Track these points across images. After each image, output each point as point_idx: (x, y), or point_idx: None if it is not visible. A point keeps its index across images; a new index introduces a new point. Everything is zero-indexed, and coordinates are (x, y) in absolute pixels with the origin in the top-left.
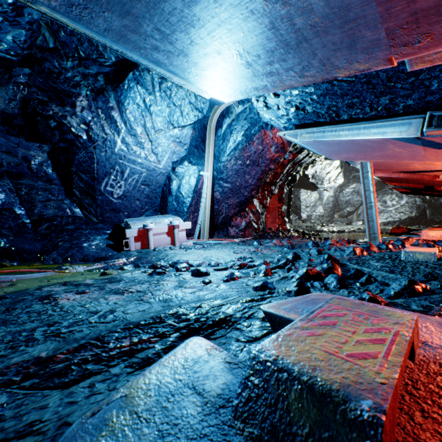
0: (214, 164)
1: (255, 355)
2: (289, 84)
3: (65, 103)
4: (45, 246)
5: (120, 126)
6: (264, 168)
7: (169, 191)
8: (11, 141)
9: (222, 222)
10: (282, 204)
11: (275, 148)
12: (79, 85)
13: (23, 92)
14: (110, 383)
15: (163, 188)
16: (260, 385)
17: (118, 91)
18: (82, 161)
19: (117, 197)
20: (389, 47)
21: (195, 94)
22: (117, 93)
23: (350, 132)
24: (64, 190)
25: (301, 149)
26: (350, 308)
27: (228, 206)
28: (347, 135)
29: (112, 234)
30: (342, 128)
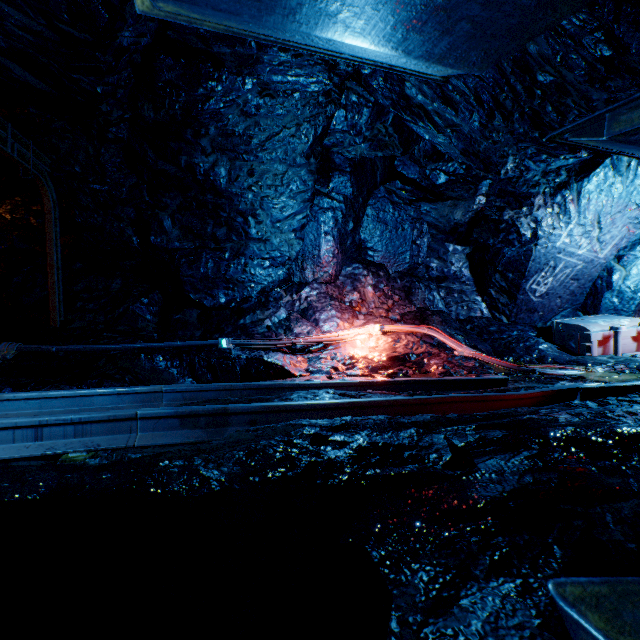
0: None
1: None
2: None
3: (523, 205)
4: (495, 347)
5: (571, 218)
6: None
7: (607, 285)
8: (444, 248)
9: None
10: None
11: None
12: (538, 185)
13: (482, 203)
14: None
15: (595, 281)
16: None
17: (584, 181)
18: (513, 259)
19: (537, 295)
20: None
21: None
22: (582, 184)
23: None
24: (475, 290)
25: None
26: None
27: None
28: None
29: (537, 337)
30: None
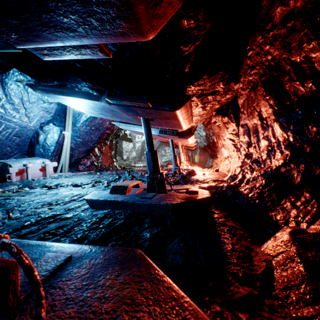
0: (72, 127)
1: (112, 185)
2: (117, 120)
3: None
4: None
5: (1, 97)
6: (102, 132)
7: (37, 142)
8: None
9: (74, 161)
10: (112, 150)
11: (109, 122)
12: None
13: None
14: (75, 203)
15: (31, 139)
16: (113, 188)
17: (3, 75)
18: None
19: None
20: (140, 123)
21: None
22: (3, 76)
23: (139, 129)
24: None
25: None
26: (130, 181)
27: (79, 152)
28: (138, 130)
29: None
30: (137, 127)
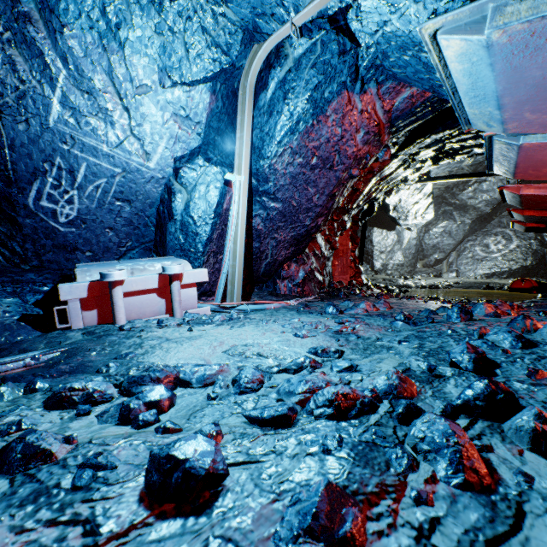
0: (252, 163)
1: None
2: None
3: None
4: None
5: (53, 66)
6: (341, 173)
7: (169, 213)
8: None
9: (265, 271)
10: (355, 245)
11: (365, 134)
12: None
13: None
14: None
15: (158, 207)
16: None
17: None
18: None
19: (65, 221)
20: None
21: (214, 10)
22: None
23: None
24: None
25: (396, 151)
26: None
27: (276, 244)
28: None
29: (51, 293)
30: None
